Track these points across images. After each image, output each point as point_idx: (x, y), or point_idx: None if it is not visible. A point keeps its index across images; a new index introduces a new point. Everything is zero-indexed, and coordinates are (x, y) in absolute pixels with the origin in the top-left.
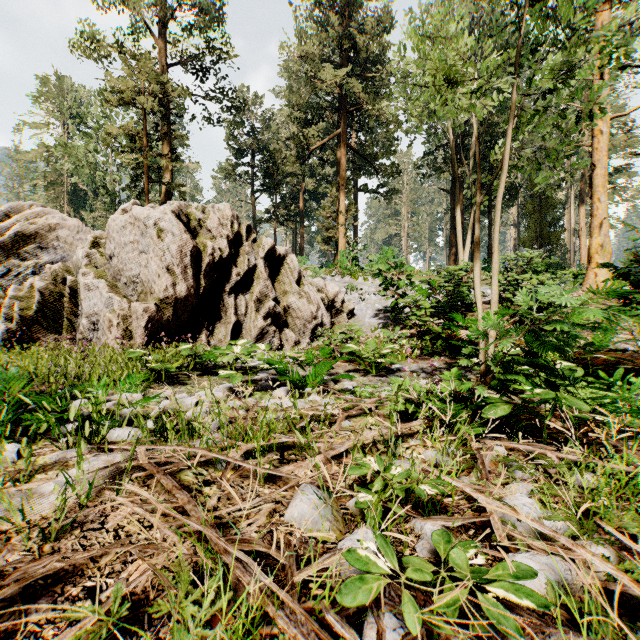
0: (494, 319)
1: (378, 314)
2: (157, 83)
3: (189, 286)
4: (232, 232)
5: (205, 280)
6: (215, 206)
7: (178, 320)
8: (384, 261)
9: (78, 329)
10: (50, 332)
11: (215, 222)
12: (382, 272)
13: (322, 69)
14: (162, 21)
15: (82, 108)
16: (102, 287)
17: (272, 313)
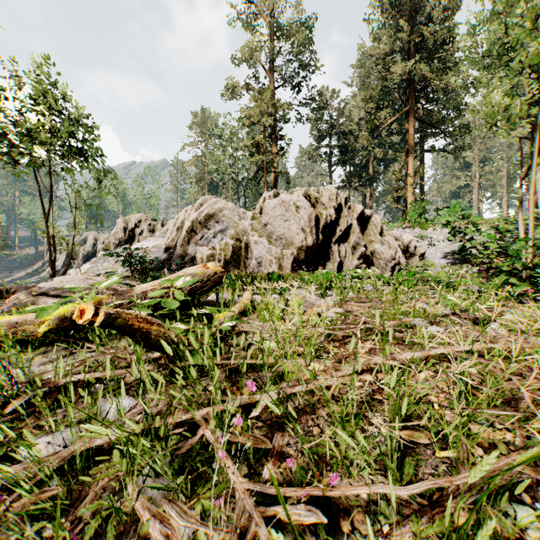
0: (522, 244)
1: (447, 256)
2: (271, 106)
3: (313, 239)
4: (336, 203)
5: (321, 235)
6: (325, 188)
7: (306, 260)
8: (452, 214)
9: (249, 266)
10: (235, 268)
11: (326, 198)
12: (451, 223)
13: (392, 60)
14: (273, 61)
15: (220, 129)
16: (265, 242)
17: (363, 255)
